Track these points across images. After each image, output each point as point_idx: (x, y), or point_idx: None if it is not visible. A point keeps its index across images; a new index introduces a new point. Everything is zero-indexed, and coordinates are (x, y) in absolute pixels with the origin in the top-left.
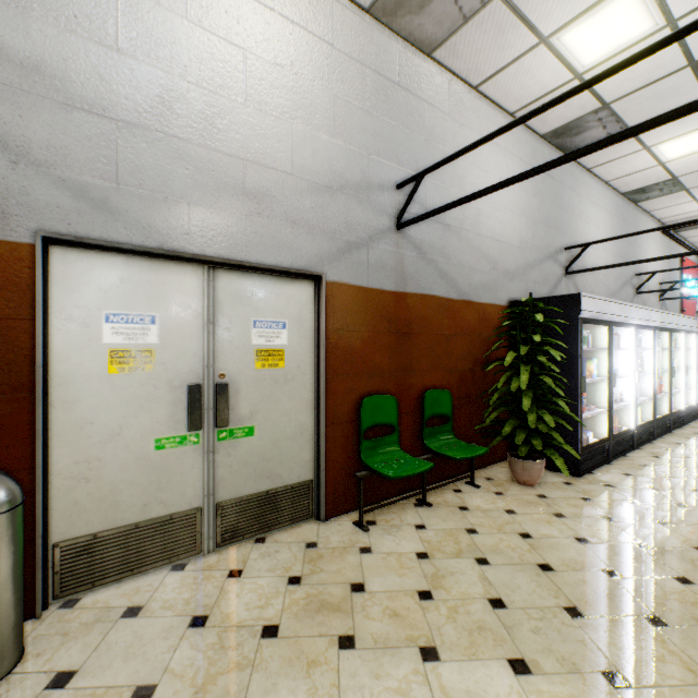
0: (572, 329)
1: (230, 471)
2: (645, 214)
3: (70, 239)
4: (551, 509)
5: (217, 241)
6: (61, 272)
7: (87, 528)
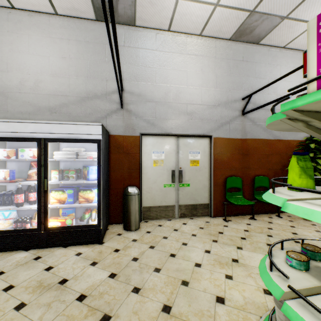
0: None
1: (182, 196)
2: None
3: (146, 133)
4: (314, 229)
5: (179, 129)
6: (144, 141)
7: (149, 204)
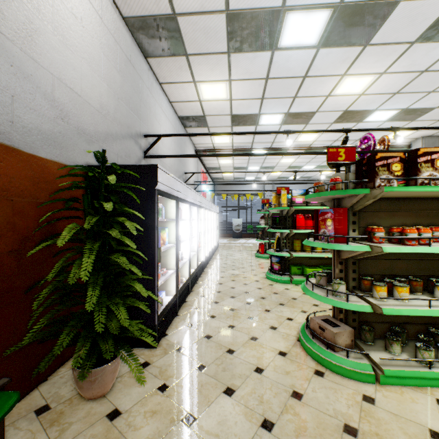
0: (149, 200)
1: None
2: (189, 137)
3: None
4: None
5: None
6: None
7: None
